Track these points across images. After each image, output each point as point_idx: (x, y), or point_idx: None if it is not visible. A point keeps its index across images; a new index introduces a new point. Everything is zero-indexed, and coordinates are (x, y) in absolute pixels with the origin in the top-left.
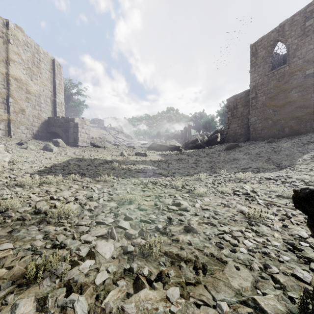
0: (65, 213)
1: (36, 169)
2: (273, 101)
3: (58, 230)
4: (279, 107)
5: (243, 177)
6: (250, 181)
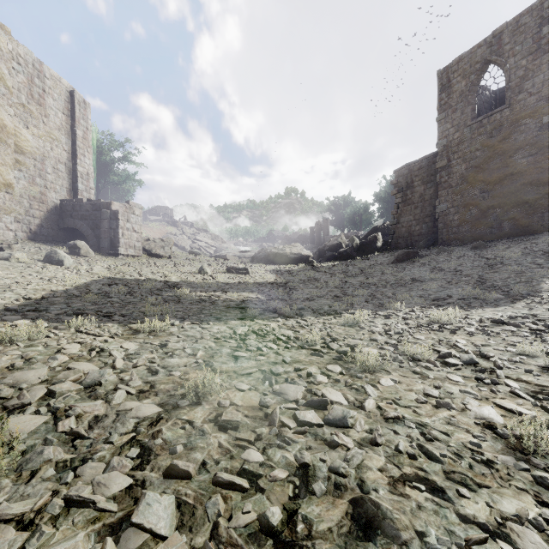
0: None
1: (2, 304)
2: (481, 173)
3: None
4: (493, 184)
5: (444, 318)
6: (462, 327)
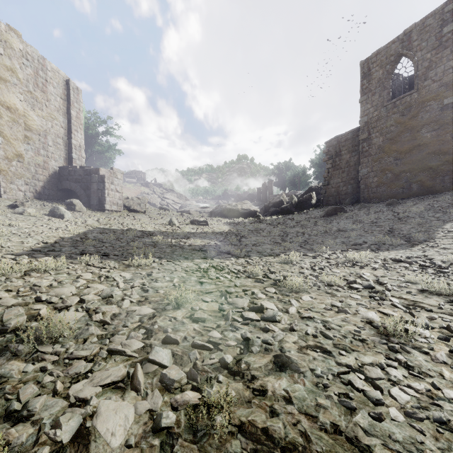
0: (52, 332)
1: (28, 246)
2: (394, 144)
3: (29, 372)
4: (404, 153)
5: (357, 258)
6: (369, 264)
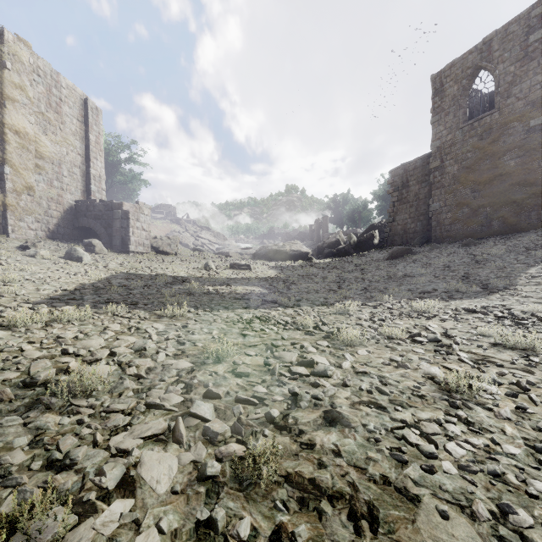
0: (86, 385)
1: (45, 294)
2: (472, 173)
3: (66, 425)
4: (483, 184)
5: (424, 308)
6: (438, 315)
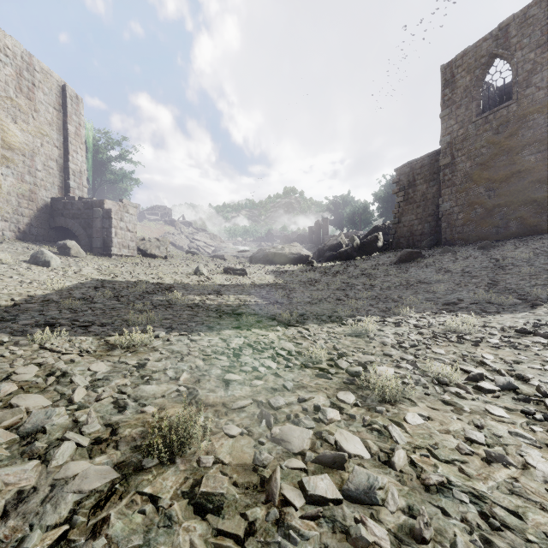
0: None
1: None
2: (486, 170)
3: None
4: (499, 182)
5: (462, 327)
6: (483, 338)
